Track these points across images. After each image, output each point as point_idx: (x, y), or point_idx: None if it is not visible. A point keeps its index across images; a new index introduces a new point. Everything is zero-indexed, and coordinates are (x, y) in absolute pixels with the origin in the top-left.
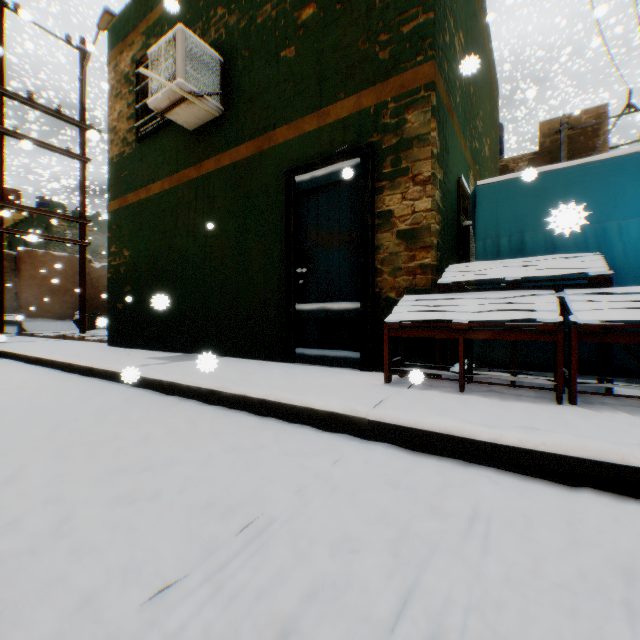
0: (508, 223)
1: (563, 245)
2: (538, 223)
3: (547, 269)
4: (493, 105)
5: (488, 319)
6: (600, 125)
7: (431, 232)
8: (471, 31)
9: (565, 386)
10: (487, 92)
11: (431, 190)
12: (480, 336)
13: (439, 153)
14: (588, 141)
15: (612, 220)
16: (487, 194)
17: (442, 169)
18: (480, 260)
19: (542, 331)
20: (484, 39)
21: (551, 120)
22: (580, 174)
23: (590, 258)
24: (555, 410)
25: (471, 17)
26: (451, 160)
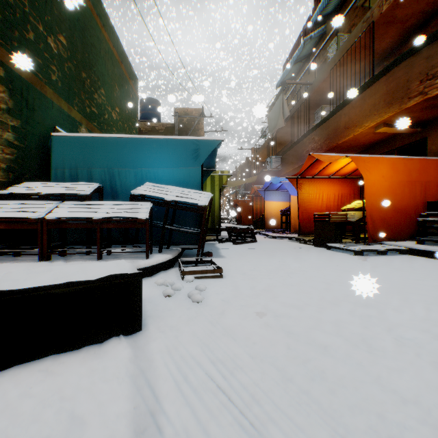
0: (70, 161)
1: (96, 178)
2: (85, 164)
3: (64, 190)
4: (128, 88)
5: (2, 216)
6: (201, 119)
7: (0, 159)
8: (83, 38)
9: (53, 252)
10: (116, 79)
11: (0, 131)
12: (1, 227)
13: (14, 108)
14: (196, 125)
15: (116, 168)
16: (59, 142)
17: (21, 119)
18: (54, 181)
19: (34, 223)
20: (110, 46)
21: (180, 108)
22: (104, 142)
23: (91, 186)
24: (24, 265)
25: (83, 29)
26: (41, 115)
